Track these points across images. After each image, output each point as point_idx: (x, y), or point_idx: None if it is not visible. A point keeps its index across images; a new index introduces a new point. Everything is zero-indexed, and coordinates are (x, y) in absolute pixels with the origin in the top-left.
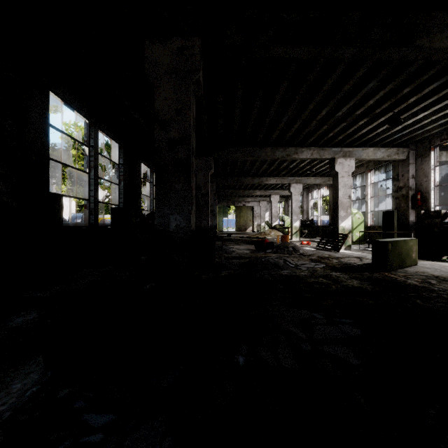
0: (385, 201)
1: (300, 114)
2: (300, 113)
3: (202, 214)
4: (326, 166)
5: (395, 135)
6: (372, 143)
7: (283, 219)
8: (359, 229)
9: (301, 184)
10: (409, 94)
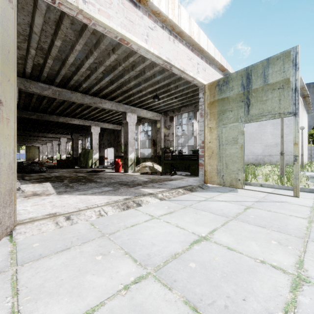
0: None
1: None
2: None
3: None
4: None
5: None
6: None
7: None
8: None
9: (57, 141)
10: None
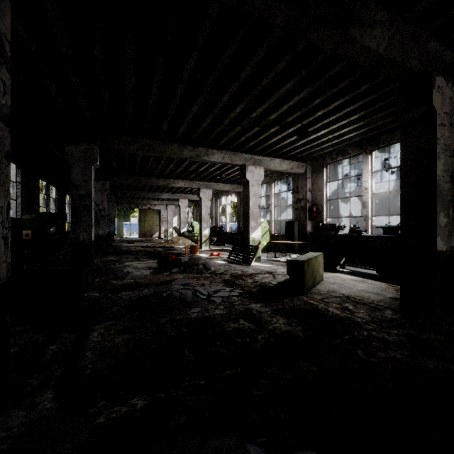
0: (280, 209)
1: (212, 106)
2: (212, 105)
3: (81, 224)
4: (235, 173)
5: (298, 149)
6: (278, 154)
7: (192, 225)
8: (265, 237)
9: (211, 189)
10: (317, 107)
